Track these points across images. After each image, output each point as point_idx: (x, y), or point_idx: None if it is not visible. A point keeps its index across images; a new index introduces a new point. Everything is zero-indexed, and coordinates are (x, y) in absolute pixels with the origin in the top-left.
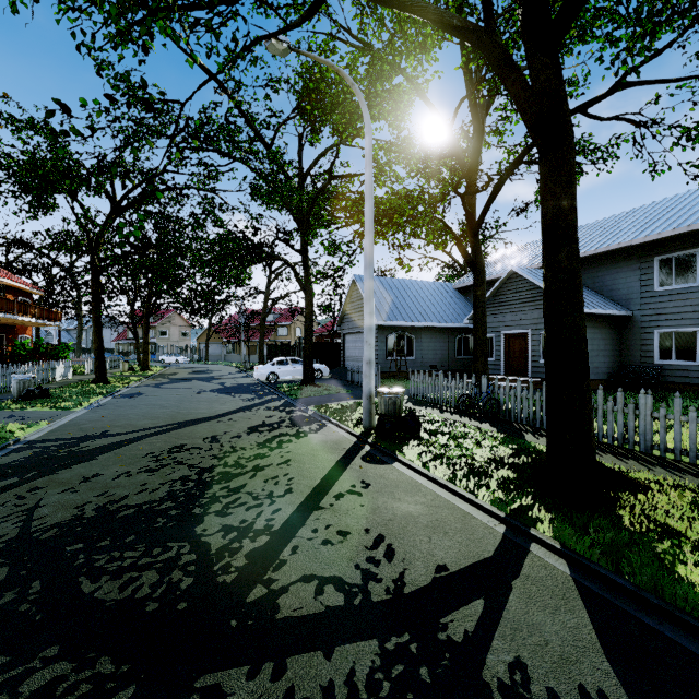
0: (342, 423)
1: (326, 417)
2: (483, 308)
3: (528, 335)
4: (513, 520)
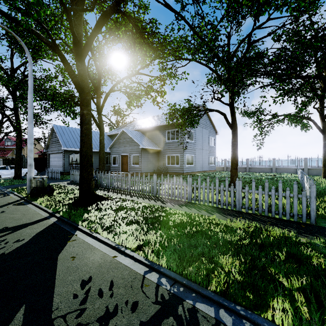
0: (19, 193)
1: (12, 192)
2: (103, 144)
3: (128, 156)
4: (53, 212)
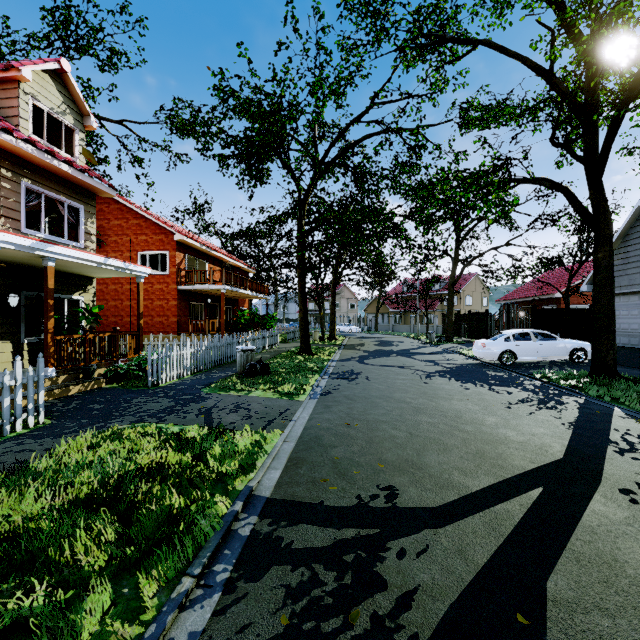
0: None
1: None
2: None
3: None
4: None
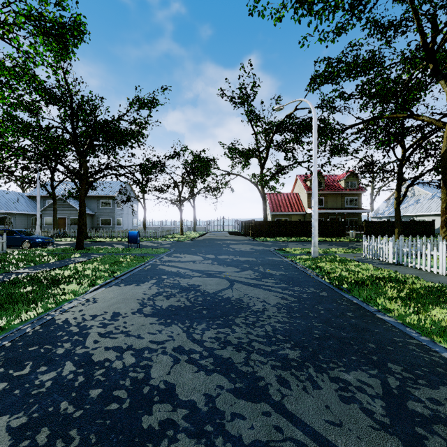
0: None
1: None
2: (57, 211)
3: (66, 218)
4: None
